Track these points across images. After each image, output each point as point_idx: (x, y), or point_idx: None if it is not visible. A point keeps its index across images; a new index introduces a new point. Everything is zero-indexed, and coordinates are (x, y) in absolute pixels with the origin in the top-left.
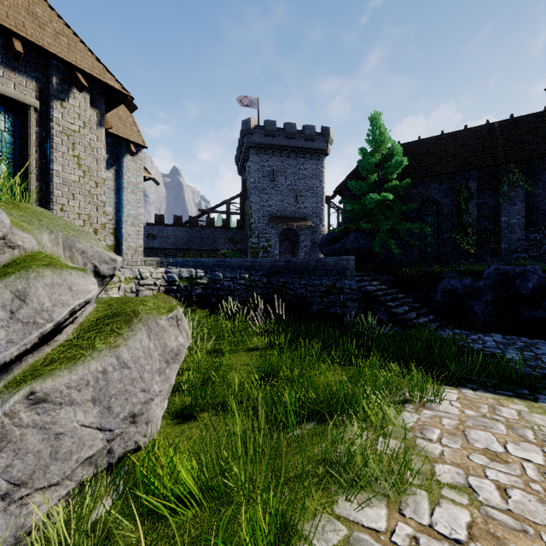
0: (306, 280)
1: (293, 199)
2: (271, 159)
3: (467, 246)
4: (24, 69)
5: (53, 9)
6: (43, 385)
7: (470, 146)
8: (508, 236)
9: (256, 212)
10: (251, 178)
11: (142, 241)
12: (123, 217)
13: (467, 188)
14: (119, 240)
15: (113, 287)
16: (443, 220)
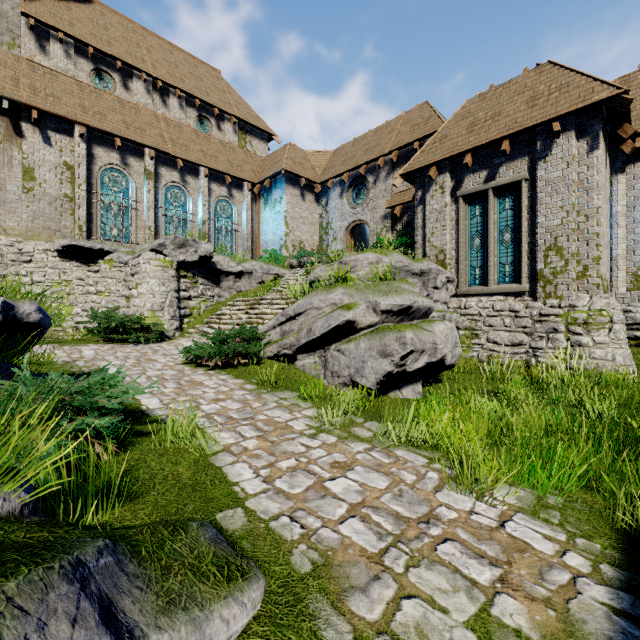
0: None
1: None
2: None
3: None
4: (519, 153)
5: (561, 67)
6: (341, 346)
7: None
8: None
9: None
10: None
11: None
12: None
13: None
14: None
15: (599, 328)
16: None
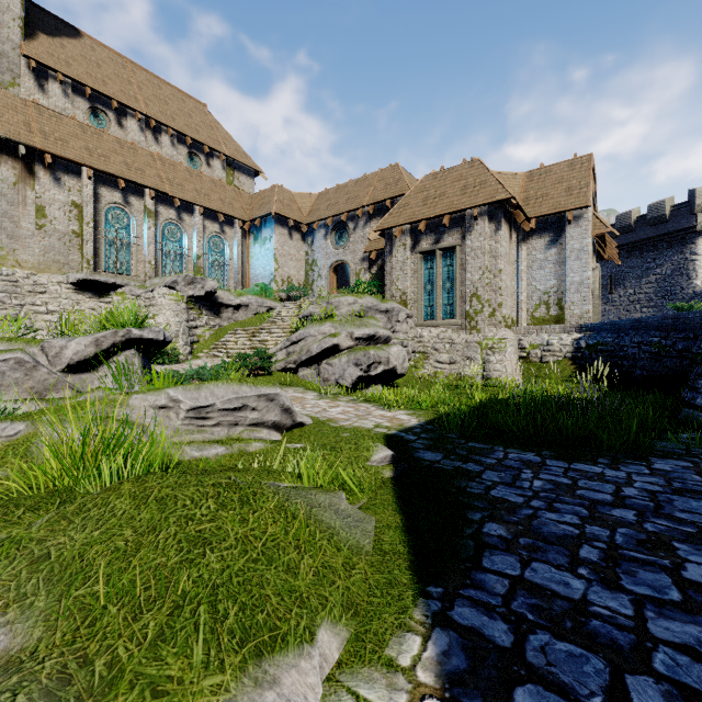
0: None
1: None
2: None
3: None
4: (455, 226)
5: (484, 166)
6: (329, 361)
7: None
8: None
9: None
10: None
11: (588, 306)
12: (565, 287)
13: None
14: (564, 309)
15: (500, 350)
16: None
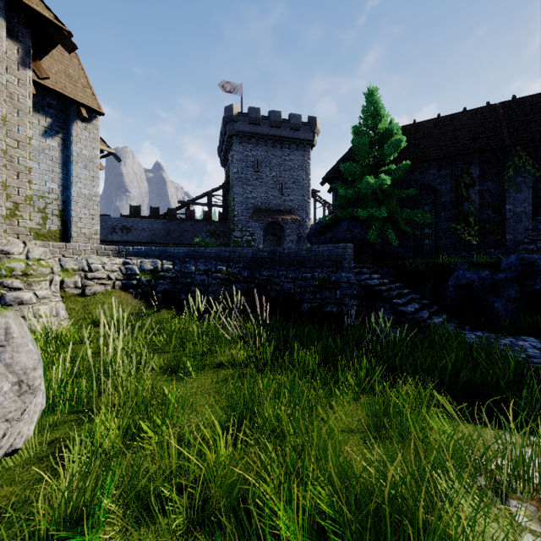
0: (295, 273)
1: (279, 191)
2: (255, 149)
3: (468, 236)
4: None
5: None
6: None
7: (471, 128)
8: (513, 226)
9: (239, 205)
10: (234, 168)
11: (97, 226)
12: (72, 197)
13: (469, 173)
14: (66, 224)
15: (40, 280)
16: (442, 209)
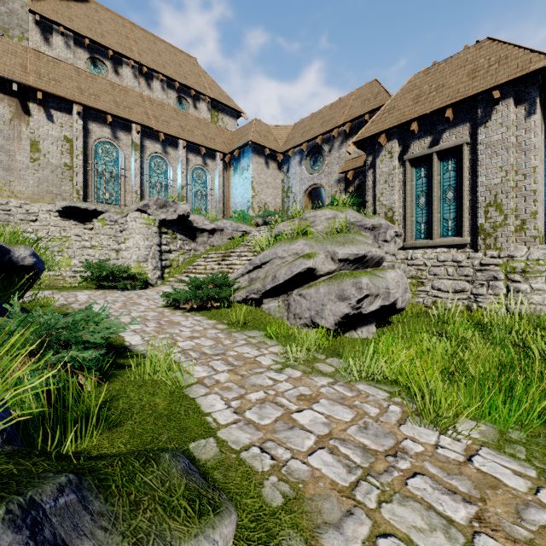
0: None
1: None
2: None
3: None
4: (461, 120)
5: (500, 42)
6: (302, 291)
7: None
8: None
9: None
10: None
11: None
12: None
13: None
14: None
15: (536, 276)
16: None
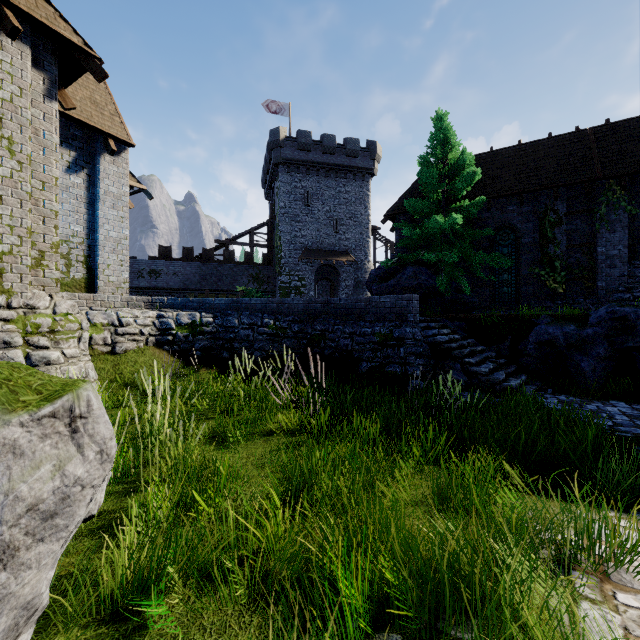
0: (352, 327)
1: (333, 228)
2: (305, 179)
3: (554, 284)
4: None
5: None
6: None
7: (557, 158)
8: (606, 272)
9: (286, 244)
10: (280, 202)
11: (127, 273)
12: (98, 241)
13: (555, 210)
14: (92, 271)
15: (68, 337)
16: (523, 251)
